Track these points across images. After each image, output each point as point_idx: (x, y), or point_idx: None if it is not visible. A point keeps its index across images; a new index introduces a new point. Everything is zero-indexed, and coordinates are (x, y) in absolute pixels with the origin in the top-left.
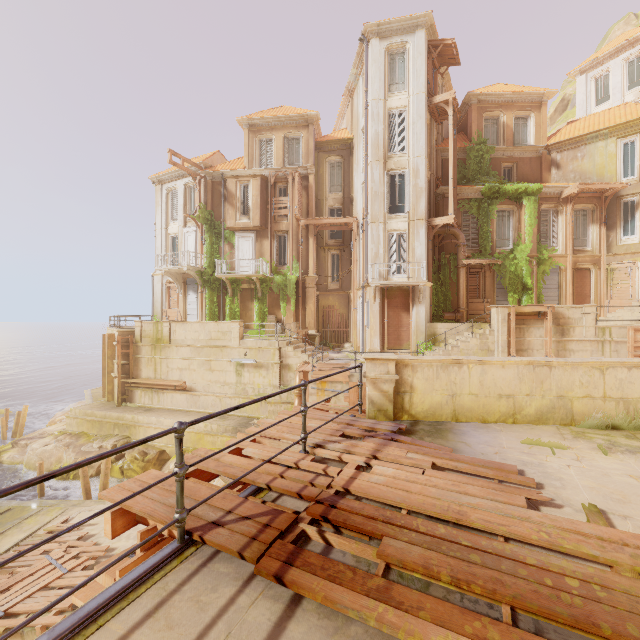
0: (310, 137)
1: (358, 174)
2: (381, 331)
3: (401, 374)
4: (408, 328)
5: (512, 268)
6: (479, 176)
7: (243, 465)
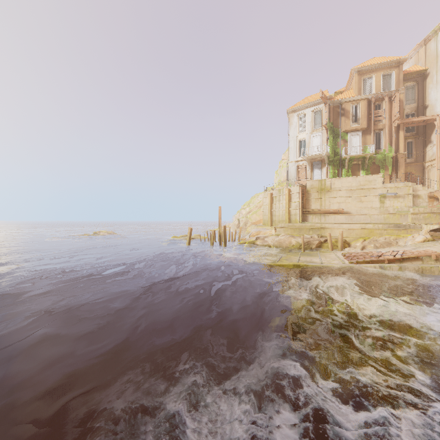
0: (400, 72)
1: (438, 89)
2: None
3: None
4: None
5: None
6: None
7: None
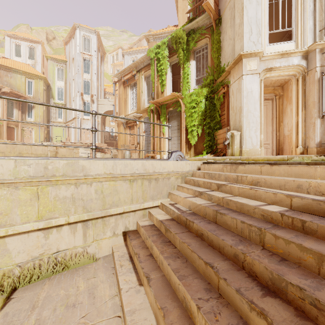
0: None
1: None
2: None
3: None
4: None
5: None
6: None
7: None
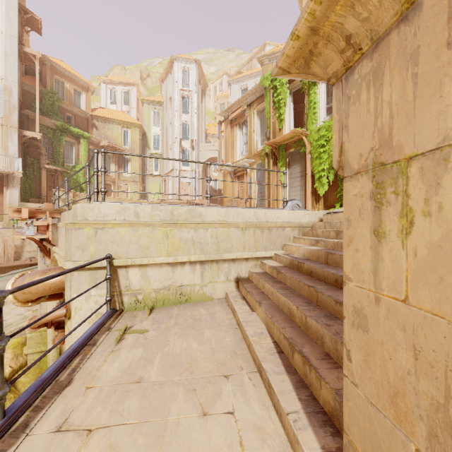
0: None
1: None
2: None
3: (74, 199)
4: (1, 205)
5: (75, 176)
6: (52, 114)
7: None
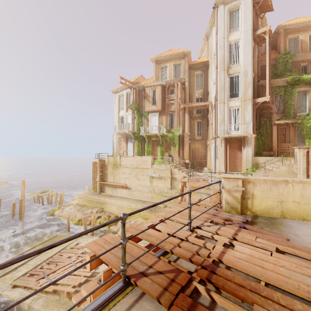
0: (186, 63)
1: (211, 79)
2: (225, 161)
3: (246, 187)
4: (241, 160)
5: (308, 124)
6: (285, 72)
7: (156, 236)
